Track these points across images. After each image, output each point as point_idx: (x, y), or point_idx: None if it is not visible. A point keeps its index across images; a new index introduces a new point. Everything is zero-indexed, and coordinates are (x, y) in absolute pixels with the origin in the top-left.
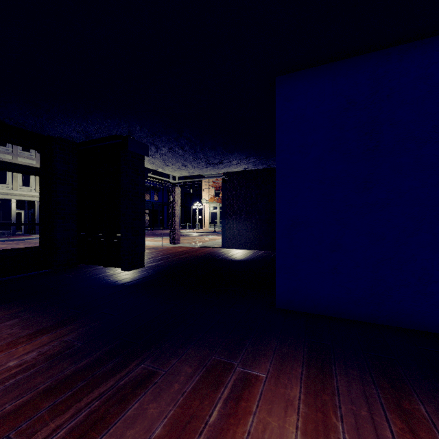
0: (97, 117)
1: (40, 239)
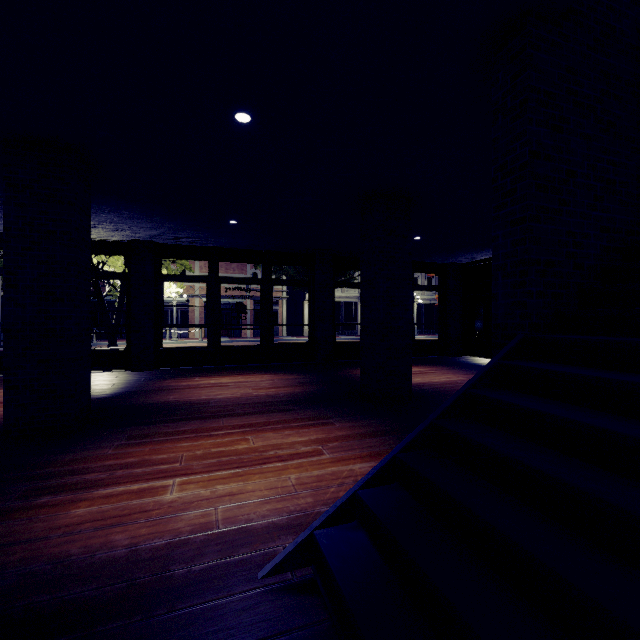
0: (486, 251)
1: (440, 334)
